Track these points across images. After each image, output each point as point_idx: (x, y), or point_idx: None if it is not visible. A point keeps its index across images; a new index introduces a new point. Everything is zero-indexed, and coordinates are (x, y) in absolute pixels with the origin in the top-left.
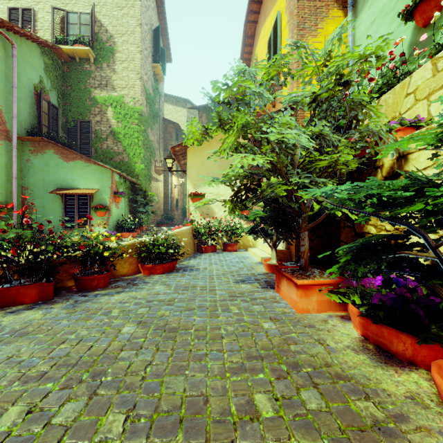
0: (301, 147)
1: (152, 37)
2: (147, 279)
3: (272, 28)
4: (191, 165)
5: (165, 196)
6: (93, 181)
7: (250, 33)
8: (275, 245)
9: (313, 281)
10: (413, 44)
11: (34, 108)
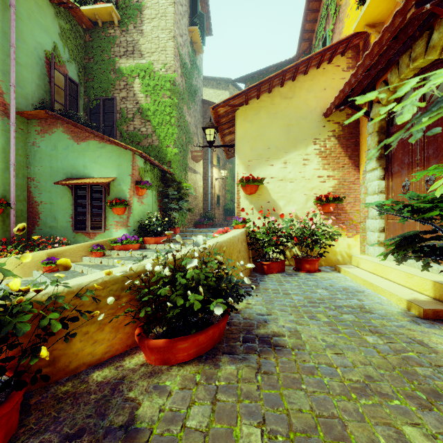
0: None
1: None
2: (144, 399)
3: None
4: (242, 136)
5: (204, 192)
6: (109, 166)
7: None
8: None
9: None
10: None
11: (45, 80)
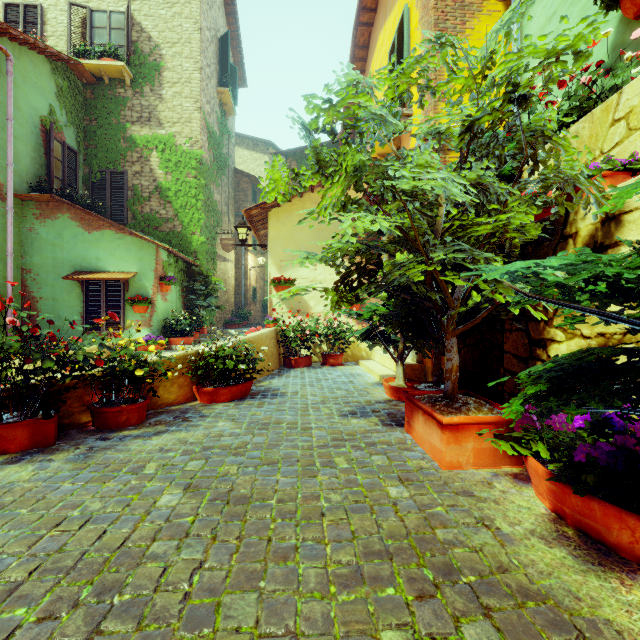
0: (451, 202)
1: (218, 48)
2: (205, 410)
3: (396, 30)
4: (274, 237)
5: (236, 284)
6: (129, 260)
7: (362, 41)
8: (401, 357)
9: (468, 418)
10: (618, 47)
11: (40, 152)
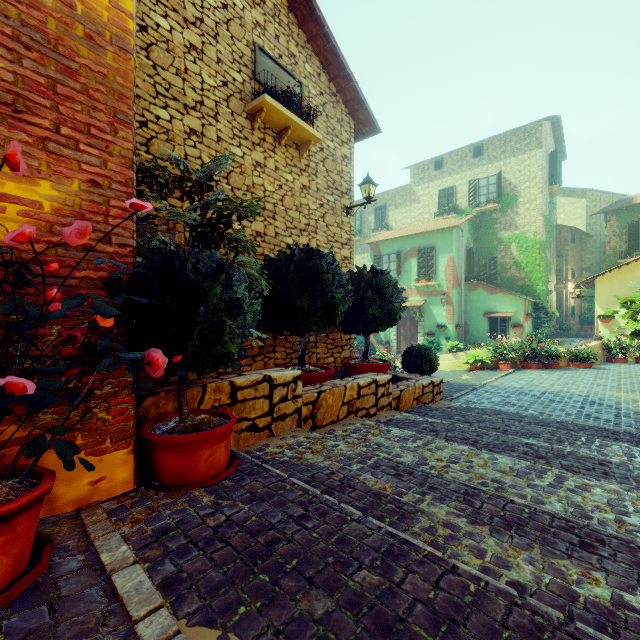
0: None
1: (548, 161)
2: (576, 369)
3: None
4: (599, 292)
5: (557, 305)
6: (510, 306)
7: None
8: None
9: None
10: None
11: (465, 260)
